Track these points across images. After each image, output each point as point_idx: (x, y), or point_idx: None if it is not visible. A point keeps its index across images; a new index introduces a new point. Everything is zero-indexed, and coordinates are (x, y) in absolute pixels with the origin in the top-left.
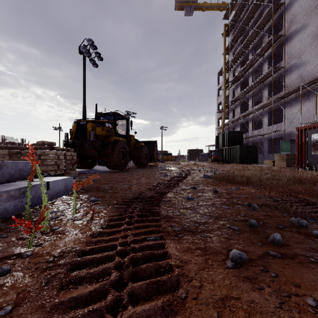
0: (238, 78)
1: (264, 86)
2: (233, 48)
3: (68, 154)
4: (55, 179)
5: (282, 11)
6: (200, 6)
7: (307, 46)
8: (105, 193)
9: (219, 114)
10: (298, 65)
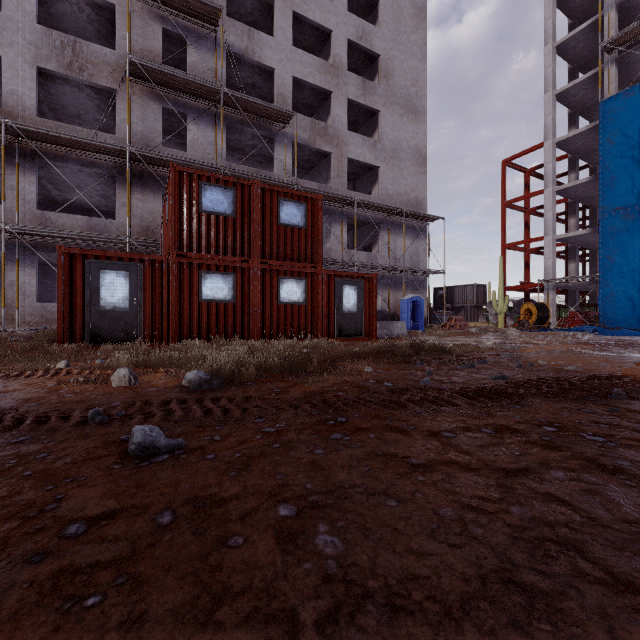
0: None
1: None
2: None
3: None
4: None
5: None
6: None
7: None
8: None
9: None
10: None
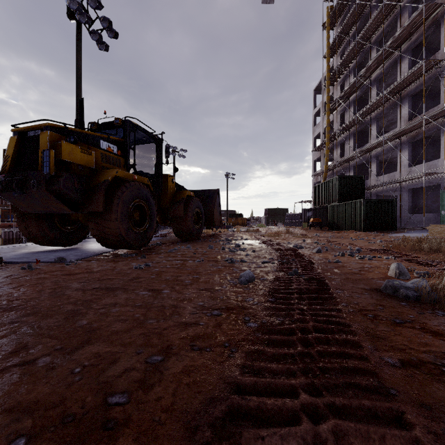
0: (351, 91)
1: (401, 100)
2: (342, 46)
3: None
4: None
5: None
6: None
7: None
8: None
9: (316, 153)
10: None
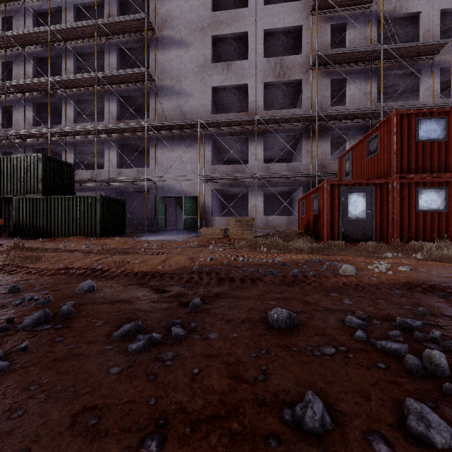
0: (32, 40)
1: (109, 94)
2: None
3: None
4: None
5: None
6: None
7: (191, 74)
8: None
9: None
10: (177, 92)
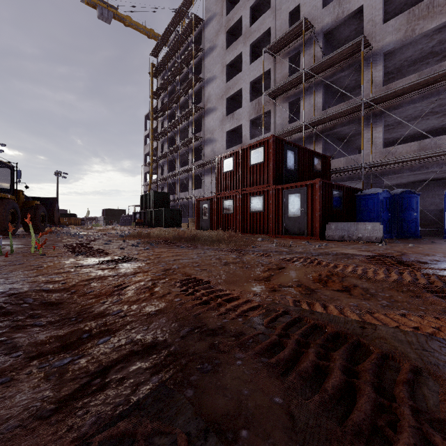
0: (166, 132)
1: (189, 150)
2: (162, 95)
3: None
4: None
5: (202, 85)
6: (122, 17)
7: (217, 127)
8: None
9: (146, 167)
10: (212, 140)
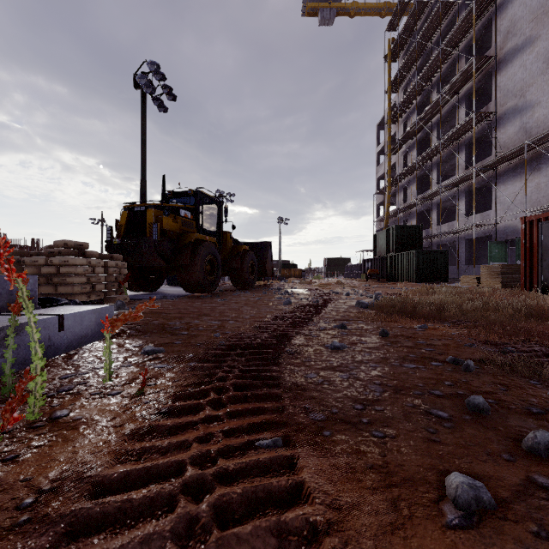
0: (413, 133)
1: (459, 147)
2: (405, 81)
3: (112, 265)
4: (79, 309)
5: (491, 15)
6: (346, 8)
7: (537, 76)
8: (174, 336)
9: (379, 196)
10: (520, 110)
